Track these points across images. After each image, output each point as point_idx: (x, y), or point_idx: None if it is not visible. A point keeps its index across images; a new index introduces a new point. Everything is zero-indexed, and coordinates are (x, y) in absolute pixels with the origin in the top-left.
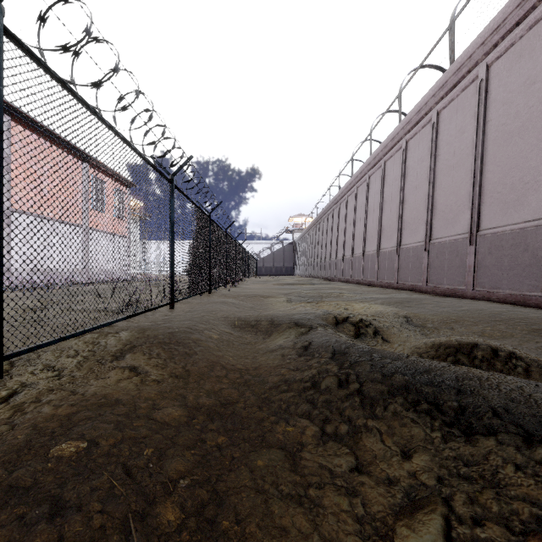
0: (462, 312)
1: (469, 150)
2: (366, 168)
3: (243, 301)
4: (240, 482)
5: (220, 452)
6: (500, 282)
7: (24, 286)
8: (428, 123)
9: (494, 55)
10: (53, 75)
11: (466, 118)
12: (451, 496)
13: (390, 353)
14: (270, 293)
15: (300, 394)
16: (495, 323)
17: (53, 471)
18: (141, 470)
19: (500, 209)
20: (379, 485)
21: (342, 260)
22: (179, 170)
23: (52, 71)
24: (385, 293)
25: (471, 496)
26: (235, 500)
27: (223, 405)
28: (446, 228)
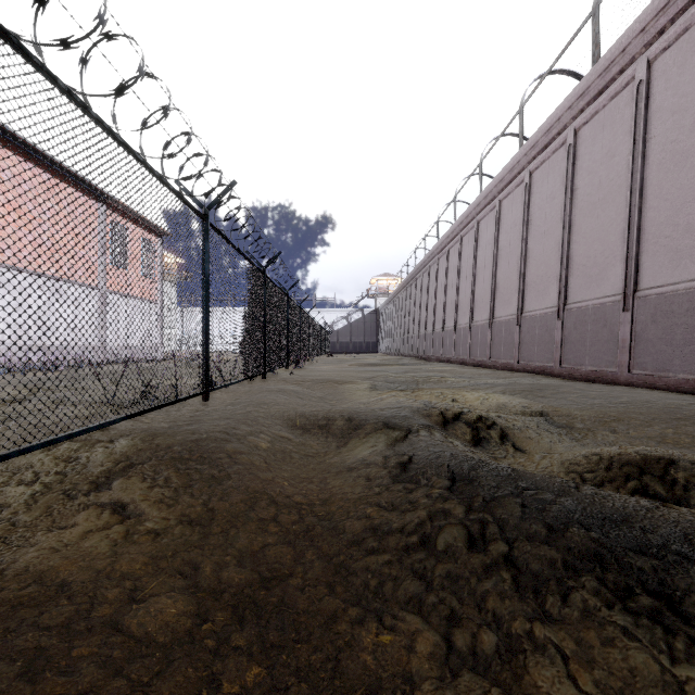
0: (622, 405)
1: (622, 180)
2: (474, 211)
3: (310, 388)
4: None
5: None
6: (671, 362)
7: None
8: (561, 146)
9: (660, 46)
10: None
11: (617, 136)
12: None
13: (546, 480)
14: (347, 377)
15: (400, 559)
16: (679, 423)
17: None
18: None
19: (670, 260)
20: None
21: (442, 333)
22: (216, 202)
23: None
24: (503, 377)
25: None
26: None
27: (264, 581)
28: (588, 288)
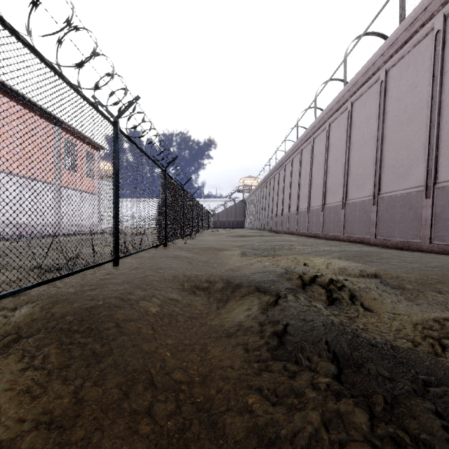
0: (436, 269)
1: (423, 103)
2: (311, 132)
3: (198, 253)
4: None
5: None
6: None
7: None
8: (375, 83)
9: None
10: None
11: (419, 72)
12: None
13: (438, 366)
14: (224, 245)
15: None
16: None
17: None
18: None
19: None
20: None
21: (288, 214)
22: (123, 112)
23: None
24: (334, 245)
25: None
26: None
27: None
28: (397, 182)
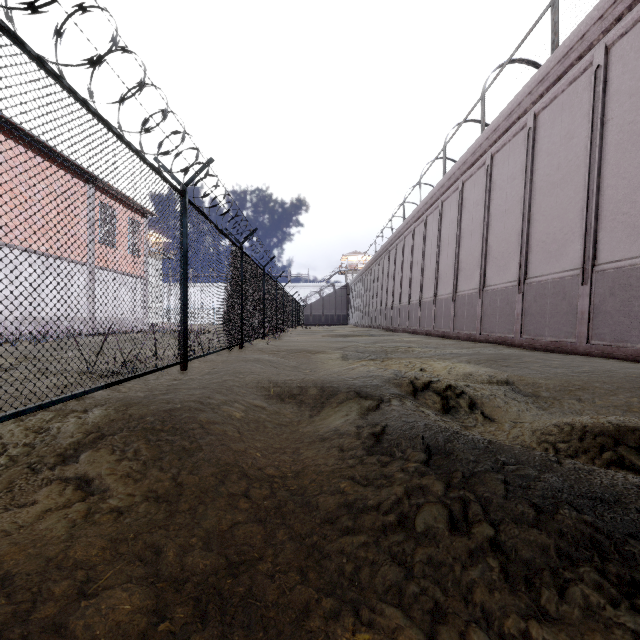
0: (585, 374)
1: (580, 160)
2: (438, 192)
3: (284, 357)
4: None
5: None
6: (629, 333)
7: None
8: (521, 129)
9: (617, 32)
10: None
11: (575, 118)
12: None
13: (525, 454)
14: (319, 347)
15: (377, 540)
16: None
17: None
18: None
19: (627, 236)
20: None
21: (408, 306)
22: (193, 178)
23: None
24: (467, 347)
25: None
26: None
27: (232, 567)
28: (548, 263)
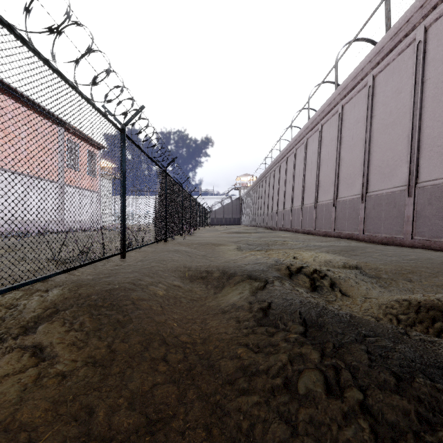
0: (412, 261)
1: (406, 108)
2: (304, 132)
3: (196, 248)
4: None
5: None
6: (442, 231)
7: None
8: (363, 87)
9: (433, 17)
10: None
11: (402, 79)
12: None
13: (380, 327)
14: (221, 241)
15: (267, 401)
16: None
17: None
18: None
19: (441, 162)
20: None
21: (283, 212)
22: (130, 120)
23: None
24: (325, 241)
25: None
26: None
27: (150, 424)
28: (383, 181)
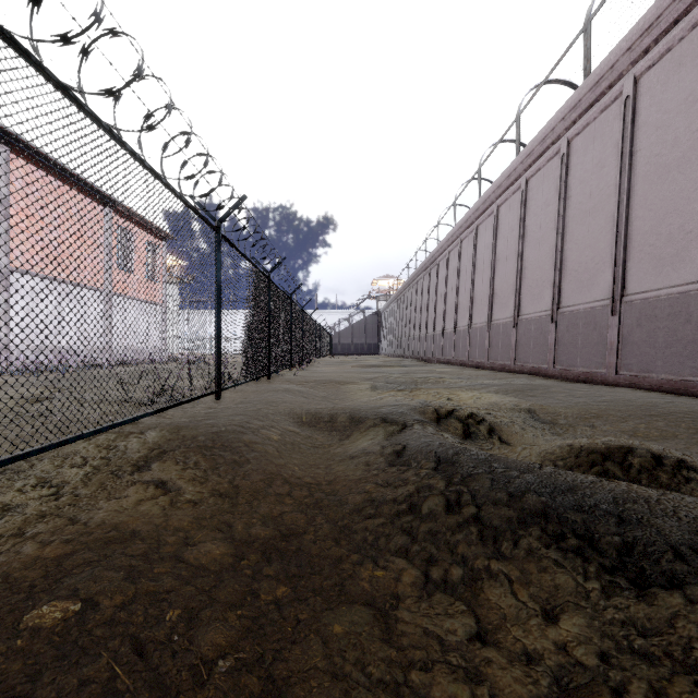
0: (605, 403)
1: (611, 190)
2: (473, 216)
3: (313, 388)
4: (309, 661)
5: (279, 612)
6: (654, 363)
7: (5, 370)
8: (555, 155)
9: (645, 64)
10: (49, 77)
11: (606, 147)
12: (625, 686)
13: (516, 462)
14: (349, 378)
15: (392, 521)
16: (651, 419)
17: (24, 653)
18: (160, 646)
19: (653, 267)
20: (514, 664)
21: (442, 335)
22: (227, 215)
23: (48, 71)
24: (499, 378)
25: (655, 687)
26: (300, 692)
27: (284, 537)
28: (580, 292)
